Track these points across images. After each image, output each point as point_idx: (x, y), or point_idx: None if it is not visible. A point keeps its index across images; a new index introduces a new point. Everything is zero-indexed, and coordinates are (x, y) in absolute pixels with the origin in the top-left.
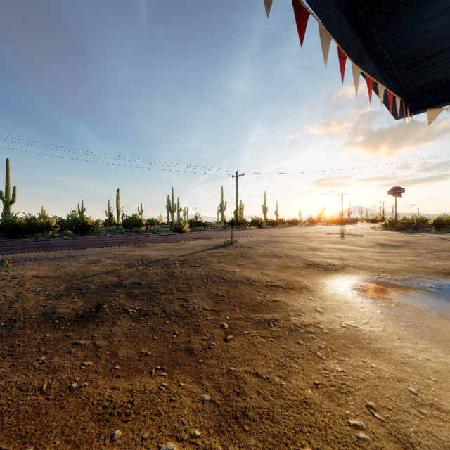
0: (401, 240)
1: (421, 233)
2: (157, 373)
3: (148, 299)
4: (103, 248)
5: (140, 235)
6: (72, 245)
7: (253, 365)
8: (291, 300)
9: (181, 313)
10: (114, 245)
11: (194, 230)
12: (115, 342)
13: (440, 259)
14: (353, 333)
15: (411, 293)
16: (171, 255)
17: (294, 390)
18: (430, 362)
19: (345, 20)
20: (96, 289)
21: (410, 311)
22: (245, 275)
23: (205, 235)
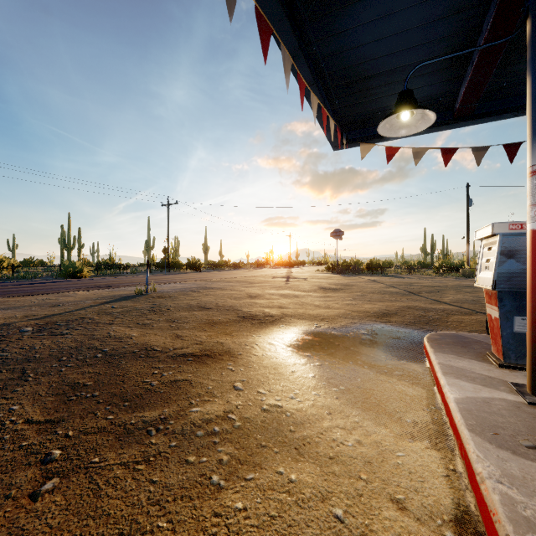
0: (341, 283)
1: (357, 276)
2: None
3: None
4: None
5: None
6: None
7: None
8: (202, 376)
9: None
10: None
11: (101, 275)
12: None
13: (372, 302)
14: (275, 419)
15: (346, 343)
16: (27, 316)
17: None
18: (361, 446)
19: None
20: None
21: (343, 369)
22: (143, 342)
23: (112, 282)
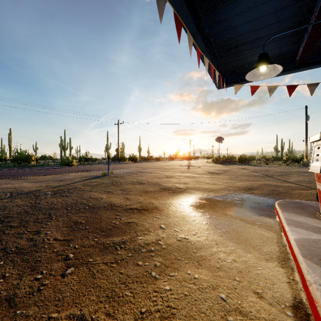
0: (222, 170)
1: (232, 165)
2: None
3: None
4: None
5: (27, 169)
6: None
7: (82, 304)
8: (142, 220)
9: (25, 249)
10: None
11: (82, 164)
12: None
13: (241, 181)
14: (185, 245)
15: (226, 205)
16: (47, 186)
17: None
18: (236, 263)
19: None
20: None
21: (224, 220)
22: (109, 201)
23: (89, 168)
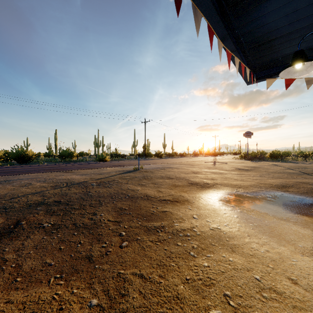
0: (251, 166)
1: (262, 161)
2: (55, 281)
3: (64, 214)
4: (37, 174)
5: (71, 164)
6: (11, 172)
7: (139, 267)
8: (176, 210)
9: (89, 225)
10: (47, 171)
11: (113, 160)
12: (24, 254)
13: (274, 178)
14: (217, 234)
15: (257, 202)
16: (91, 178)
17: (170, 287)
18: (269, 253)
19: (213, 7)
20: (20, 207)
21: (256, 215)
22: (144, 193)
23: (120, 164)
